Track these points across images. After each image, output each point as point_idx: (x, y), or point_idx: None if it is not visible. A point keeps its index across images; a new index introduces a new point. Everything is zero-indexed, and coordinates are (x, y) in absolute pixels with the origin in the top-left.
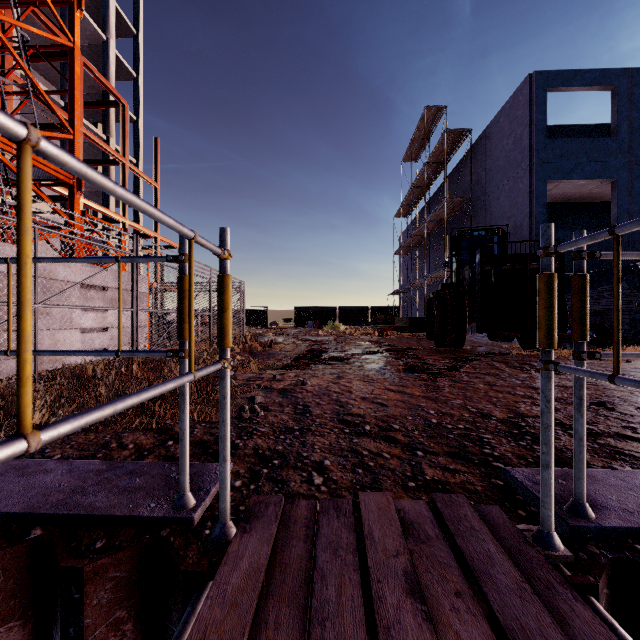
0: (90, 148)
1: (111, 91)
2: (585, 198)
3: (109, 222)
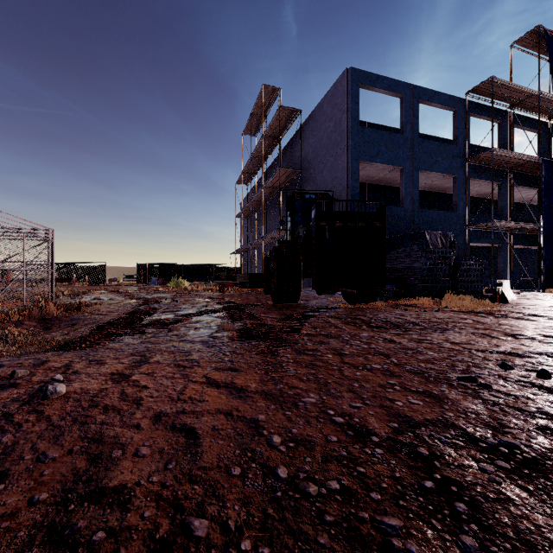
0: None
1: None
2: (381, 181)
3: None
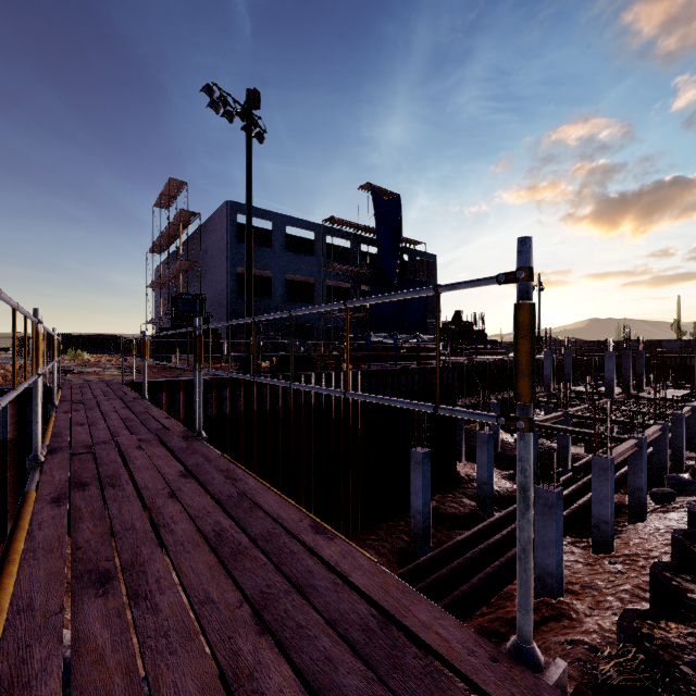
0: None
1: None
2: (269, 275)
3: None
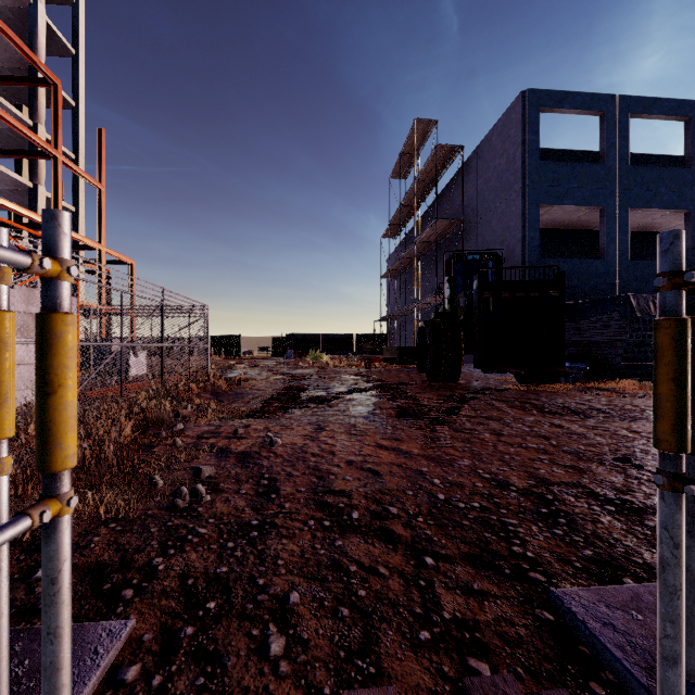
0: (12, 135)
1: (38, 65)
2: (574, 225)
3: (36, 228)
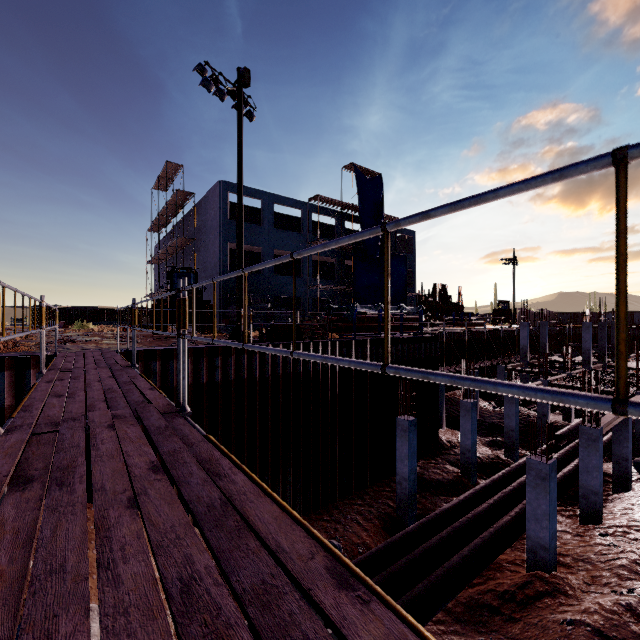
0: None
1: None
2: (259, 251)
3: None
